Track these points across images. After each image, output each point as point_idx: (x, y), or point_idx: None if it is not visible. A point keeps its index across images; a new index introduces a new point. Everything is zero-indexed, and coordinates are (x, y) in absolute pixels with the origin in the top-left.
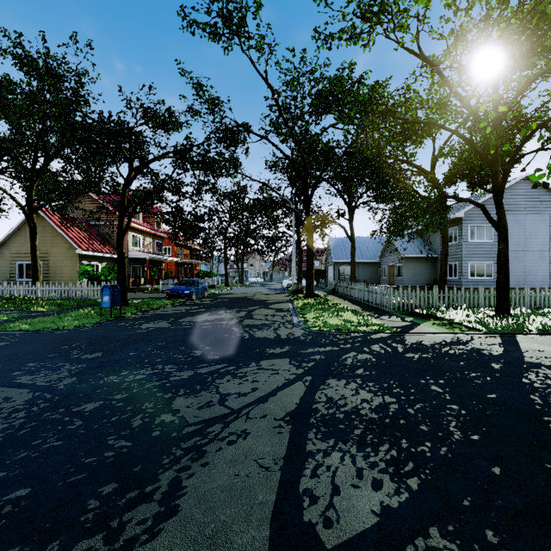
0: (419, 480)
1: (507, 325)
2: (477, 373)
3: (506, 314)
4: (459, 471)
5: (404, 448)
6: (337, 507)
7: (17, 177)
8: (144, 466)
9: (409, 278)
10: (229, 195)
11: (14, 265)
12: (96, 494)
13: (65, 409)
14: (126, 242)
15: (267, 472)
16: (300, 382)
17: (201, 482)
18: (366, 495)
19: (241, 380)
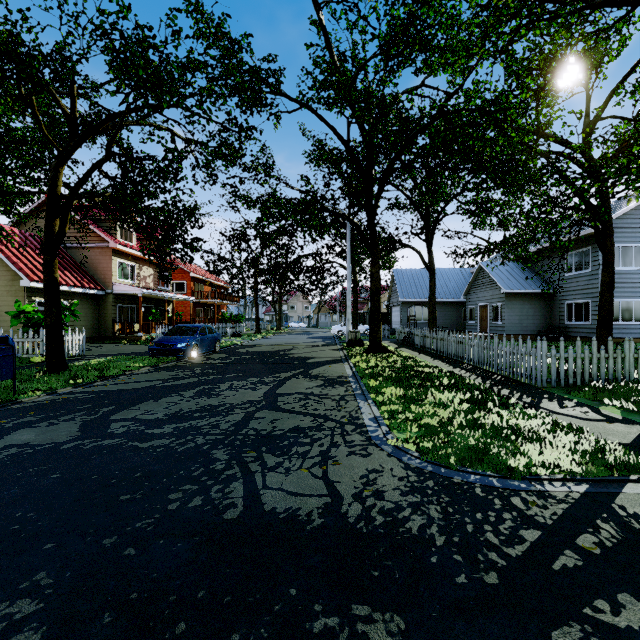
0: None
1: None
2: None
3: None
4: None
5: None
6: None
7: None
8: None
9: (513, 323)
10: (255, 201)
11: None
12: None
13: None
14: (110, 272)
15: None
16: None
17: None
18: None
19: None
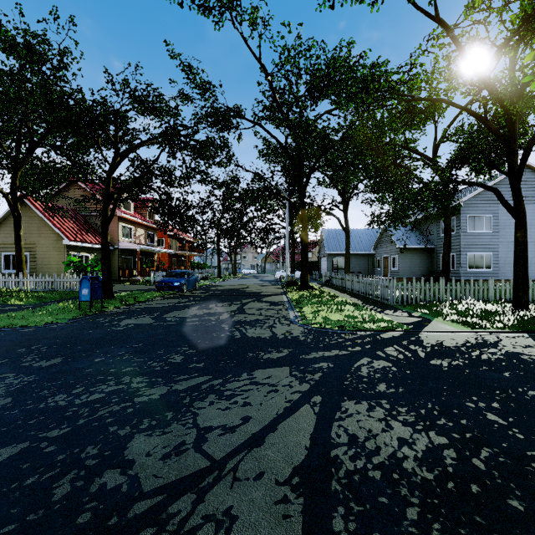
0: None
1: (533, 321)
2: (534, 390)
3: (525, 309)
4: None
5: None
6: None
7: (8, 168)
8: None
9: (405, 270)
10: (221, 184)
11: None
12: None
13: None
14: (117, 233)
15: None
16: (306, 406)
17: None
18: None
19: (228, 402)
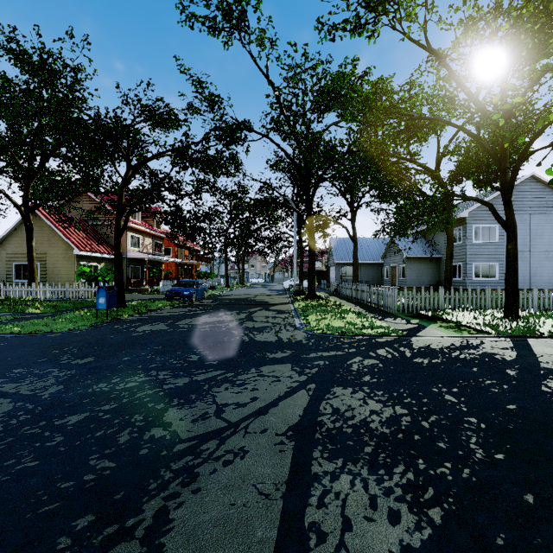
0: (442, 511)
1: (517, 327)
2: (492, 380)
3: (515, 316)
4: (486, 499)
5: (421, 469)
6: (349, 547)
7: (15, 177)
8: (127, 492)
9: (412, 279)
10: (229, 194)
11: (10, 266)
12: (69, 529)
13: (46, 422)
14: (125, 242)
15: (267, 500)
16: (303, 391)
17: (191, 514)
18: (382, 531)
19: (240, 388)
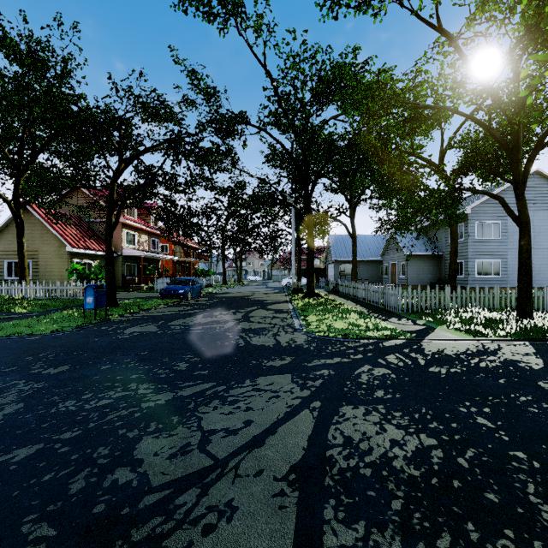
0: None
1: (535, 329)
2: (526, 396)
3: (529, 317)
4: None
5: (475, 542)
6: None
7: (10, 173)
8: None
9: (412, 277)
10: (226, 190)
11: (2, 263)
12: None
13: None
14: (121, 239)
15: None
16: (306, 411)
17: None
18: None
19: (231, 407)
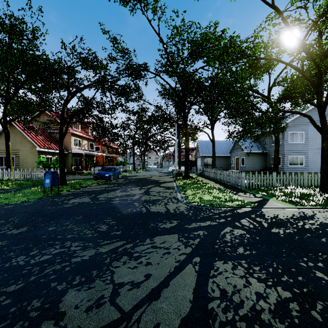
0: None
1: None
2: None
3: None
4: None
5: None
6: None
7: (3, 103)
8: None
9: (249, 166)
10: (135, 113)
11: None
12: None
13: None
14: (70, 143)
15: None
16: (190, 266)
17: None
18: None
19: (136, 262)
